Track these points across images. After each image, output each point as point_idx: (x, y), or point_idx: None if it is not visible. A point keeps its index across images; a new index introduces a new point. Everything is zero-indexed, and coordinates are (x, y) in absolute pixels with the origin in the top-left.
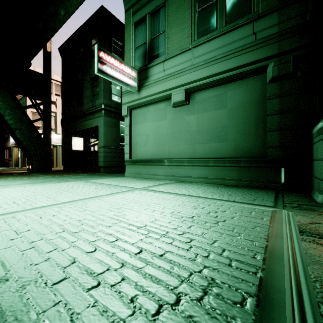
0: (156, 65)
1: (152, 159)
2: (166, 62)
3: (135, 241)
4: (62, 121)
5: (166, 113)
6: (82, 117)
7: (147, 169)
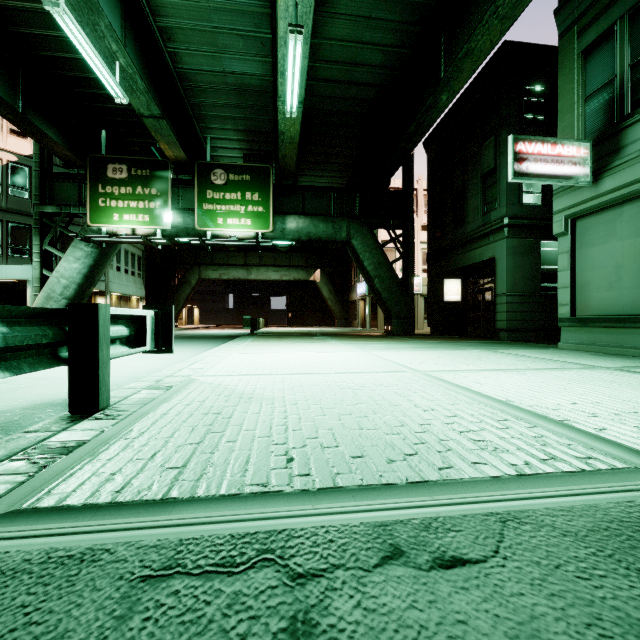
0: None
1: (632, 315)
2: None
3: (624, 407)
4: (428, 257)
5: None
6: (463, 245)
7: (618, 336)
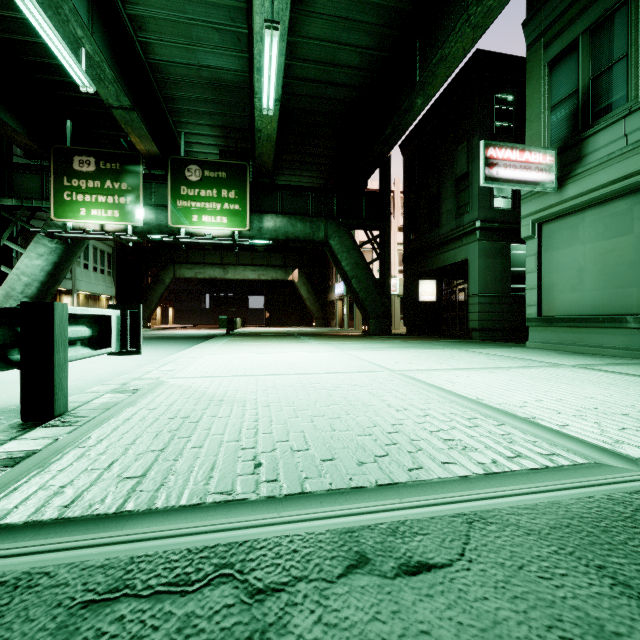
0: (603, 130)
1: (593, 315)
2: (632, 118)
3: (585, 403)
4: (404, 258)
5: (631, 220)
6: (438, 247)
7: (580, 335)
